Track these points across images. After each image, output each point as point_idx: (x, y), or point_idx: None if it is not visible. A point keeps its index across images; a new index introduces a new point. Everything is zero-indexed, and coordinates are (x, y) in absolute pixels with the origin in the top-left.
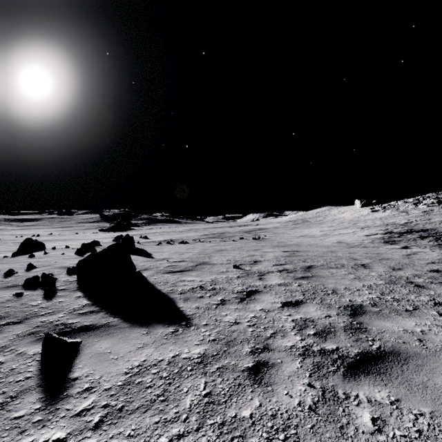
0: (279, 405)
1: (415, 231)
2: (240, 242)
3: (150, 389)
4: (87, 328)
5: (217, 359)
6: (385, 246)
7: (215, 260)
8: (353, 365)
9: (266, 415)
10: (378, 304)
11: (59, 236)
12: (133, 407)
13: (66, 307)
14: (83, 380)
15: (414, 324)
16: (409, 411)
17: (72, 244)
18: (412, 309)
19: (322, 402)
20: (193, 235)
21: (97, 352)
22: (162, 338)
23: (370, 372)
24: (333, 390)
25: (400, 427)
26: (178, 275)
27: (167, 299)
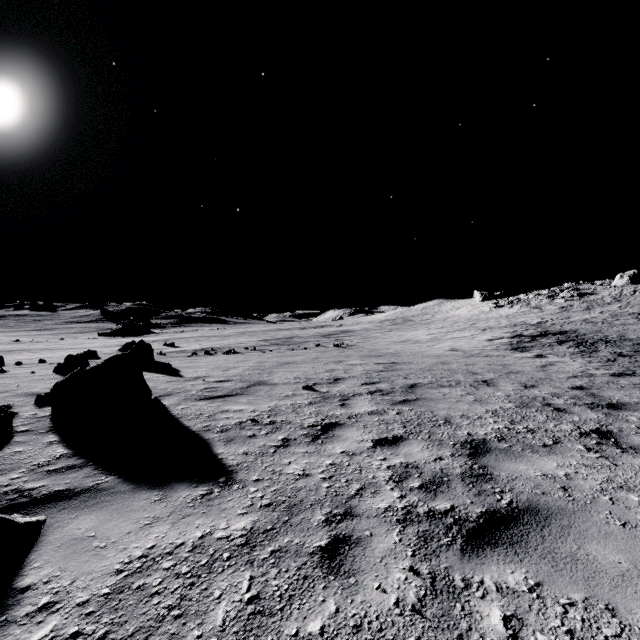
0: (366, 607)
1: (551, 333)
2: (315, 350)
3: (157, 598)
4: (58, 496)
5: (272, 536)
6: (514, 354)
7: (277, 378)
8: (476, 533)
9: (345, 627)
10: (506, 438)
11: (31, 344)
12: (125, 633)
13: (26, 461)
14: (40, 589)
15: (555, 466)
16: (555, 601)
17: (52, 357)
18: (552, 443)
19: (431, 596)
20: (245, 341)
21: (72, 537)
22: (185, 506)
23: (499, 542)
24: (447, 575)
25: (544, 627)
26: (219, 402)
27: (198, 441)
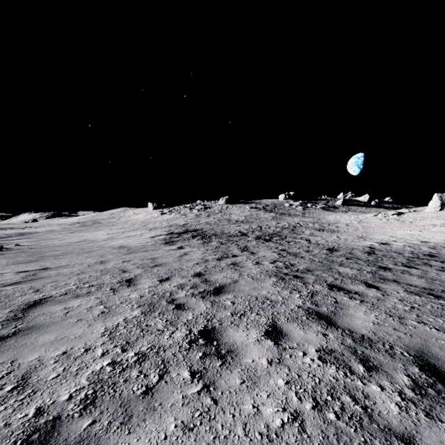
0: None
1: (190, 231)
2: None
3: None
4: None
5: None
6: (165, 247)
7: None
8: None
9: None
10: (99, 396)
11: None
12: None
13: None
14: None
15: None
16: None
17: None
18: (157, 381)
19: None
20: None
21: None
22: None
23: None
24: None
25: None
26: None
27: None
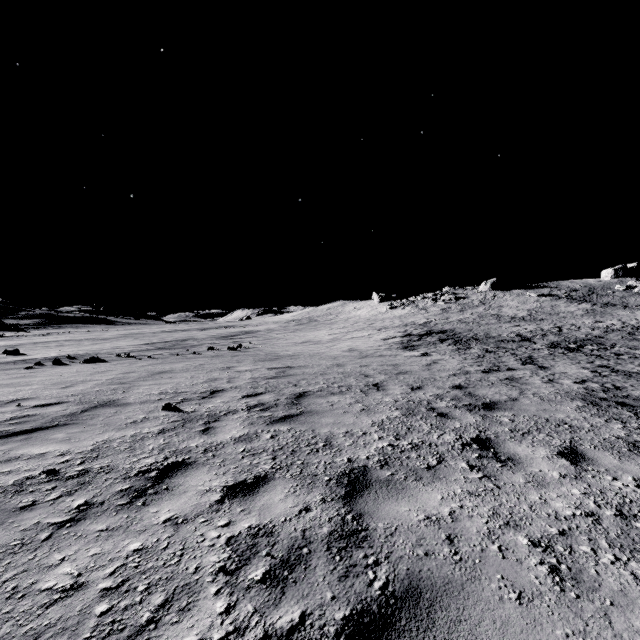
0: None
1: (434, 332)
2: (206, 354)
3: None
4: None
5: None
6: (404, 353)
7: (135, 395)
8: None
9: None
10: (390, 462)
11: None
12: None
13: None
14: None
15: (439, 499)
16: None
17: None
18: (436, 463)
19: None
20: (124, 346)
21: None
22: None
23: None
24: None
25: None
26: (15, 442)
27: None
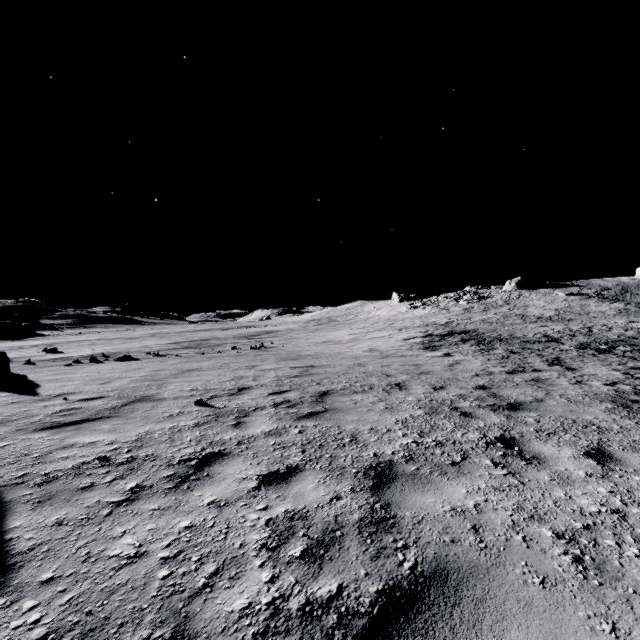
0: None
1: (456, 332)
2: (230, 354)
3: None
4: None
5: None
6: (425, 353)
7: (169, 391)
8: None
9: None
10: (415, 457)
11: None
12: None
13: None
14: None
15: (464, 493)
16: None
17: None
18: (460, 460)
19: None
20: (152, 345)
21: None
22: None
23: None
24: None
25: None
26: (67, 432)
27: None
